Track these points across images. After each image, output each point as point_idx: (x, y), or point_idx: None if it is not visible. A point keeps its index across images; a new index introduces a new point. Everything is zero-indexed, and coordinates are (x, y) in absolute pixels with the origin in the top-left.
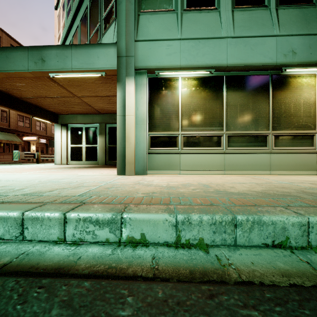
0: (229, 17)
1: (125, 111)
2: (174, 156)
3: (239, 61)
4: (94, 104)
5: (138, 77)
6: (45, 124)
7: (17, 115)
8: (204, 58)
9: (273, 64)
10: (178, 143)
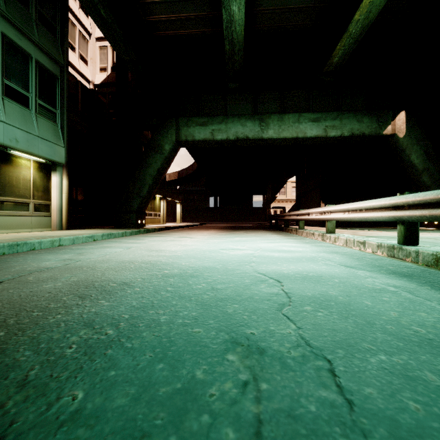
0: None
1: None
2: None
3: None
4: None
5: None
6: None
7: None
8: None
9: (1, 143)
10: None
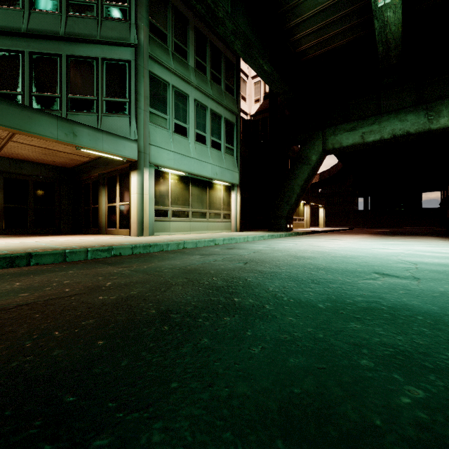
0: (193, 146)
1: (143, 191)
2: (167, 223)
3: (199, 173)
4: (15, 148)
5: (149, 168)
6: None
7: None
8: (185, 167)
9: (210, 177)
10: (169, 215)
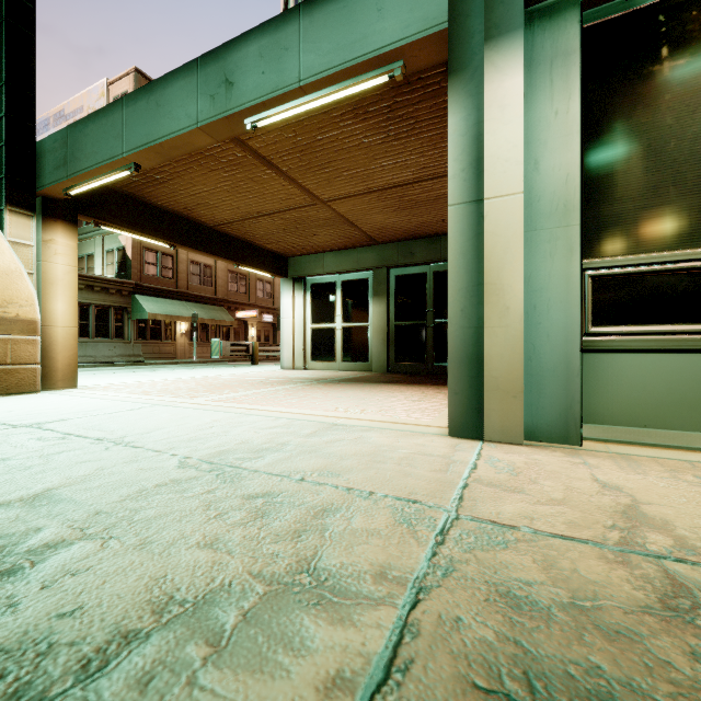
0: None
1: (481, 184)
2: None
3: None
4: (362, 217)
5: (538, 30)
6: (272, 285)
7: (227, 272)
8: None
9: None
10: None
